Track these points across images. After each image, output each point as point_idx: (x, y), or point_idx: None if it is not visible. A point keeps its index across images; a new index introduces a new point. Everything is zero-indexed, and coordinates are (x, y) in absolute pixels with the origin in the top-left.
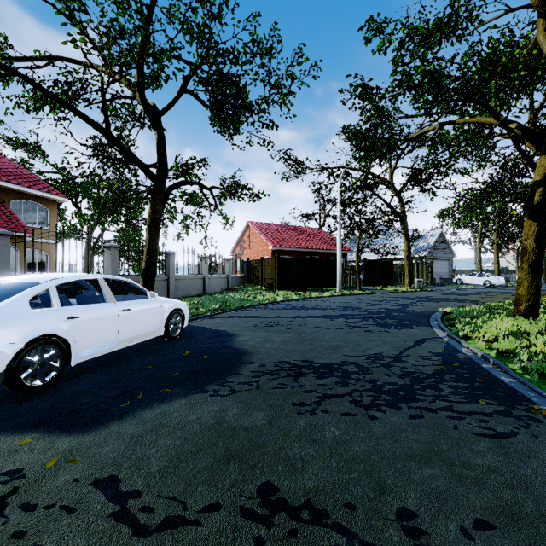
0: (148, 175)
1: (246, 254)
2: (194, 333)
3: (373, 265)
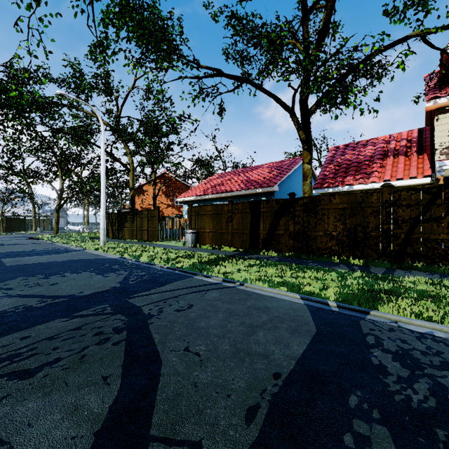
0: None
1: None
2: None
3: (12, 220)
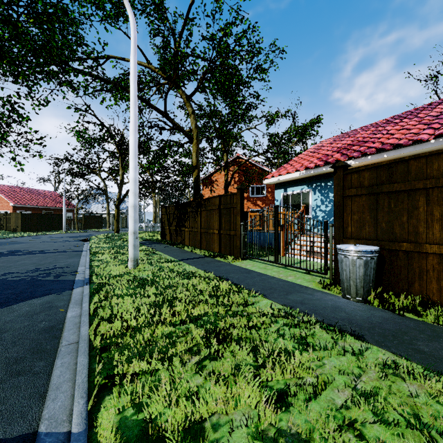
0: None
1: None
2: None
3: (89, 218)
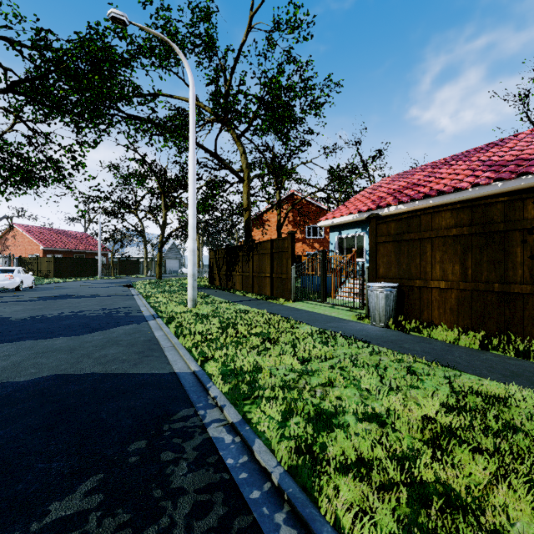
0: None
1: (10, 251)
2: (38, 287)
3: (125, 262)
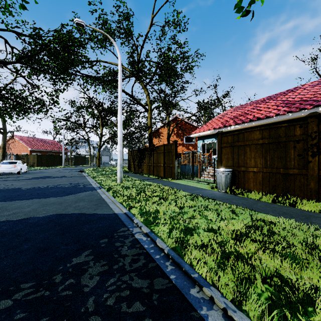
0: (1, 132)
1: (10, 151)
2: (29, 172)
3: (78, 157)
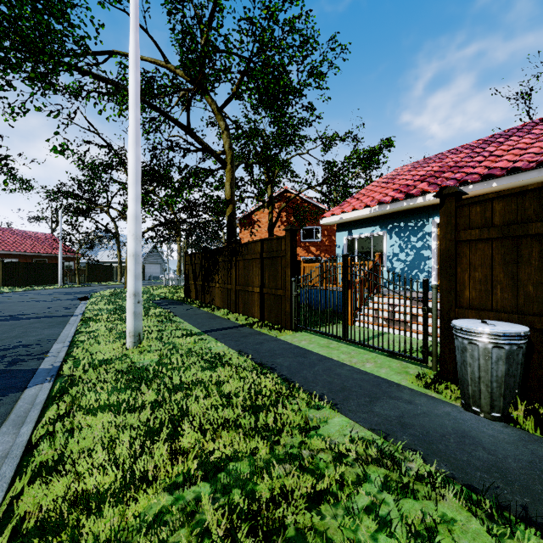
0: None
1: None
2: None
3: (95, 267)
